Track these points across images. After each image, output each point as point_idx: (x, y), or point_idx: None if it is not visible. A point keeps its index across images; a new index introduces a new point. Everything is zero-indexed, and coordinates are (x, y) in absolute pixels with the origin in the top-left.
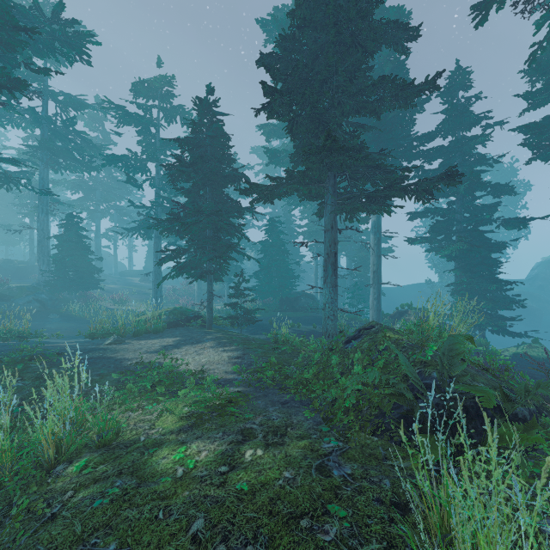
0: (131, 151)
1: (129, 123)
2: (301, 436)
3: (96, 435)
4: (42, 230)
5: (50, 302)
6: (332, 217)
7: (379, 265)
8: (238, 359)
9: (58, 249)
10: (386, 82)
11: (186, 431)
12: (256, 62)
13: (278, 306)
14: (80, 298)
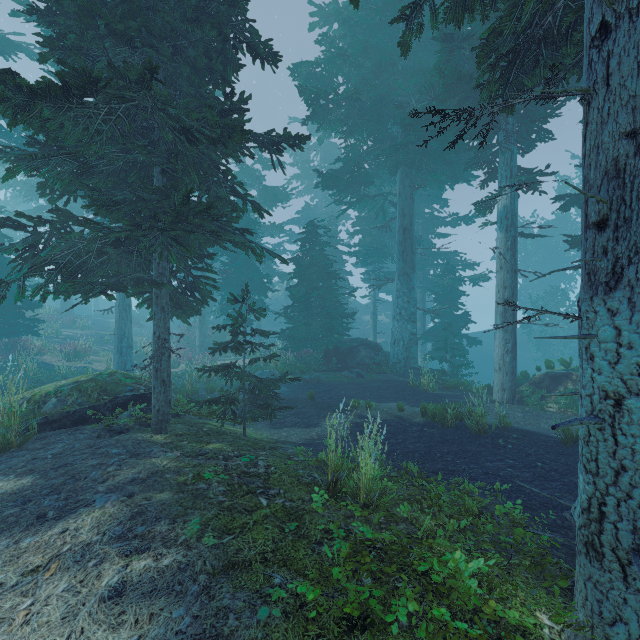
0: None
1: None
2: None
3: None
4: None
5: None
6: None
7: (515, 287)
8: None
9: None
10: None
11: None
12: None
13: (323, 362)
14: (5, 350)
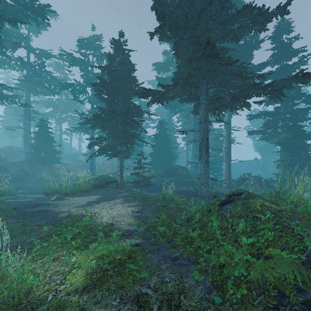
0: (77, 81)
1: (75, 64)
2: (195, 310)
3: (6, 297)
4: (27, 129)
5: (29, 171)
6: (205, 113)
7: (229, 148)
8: (138, 213)
9: (34, 140)
10: (248, 9)
11: (88, 291)
12: (151, 6)
13: (165, 174)
14: (48, 168)
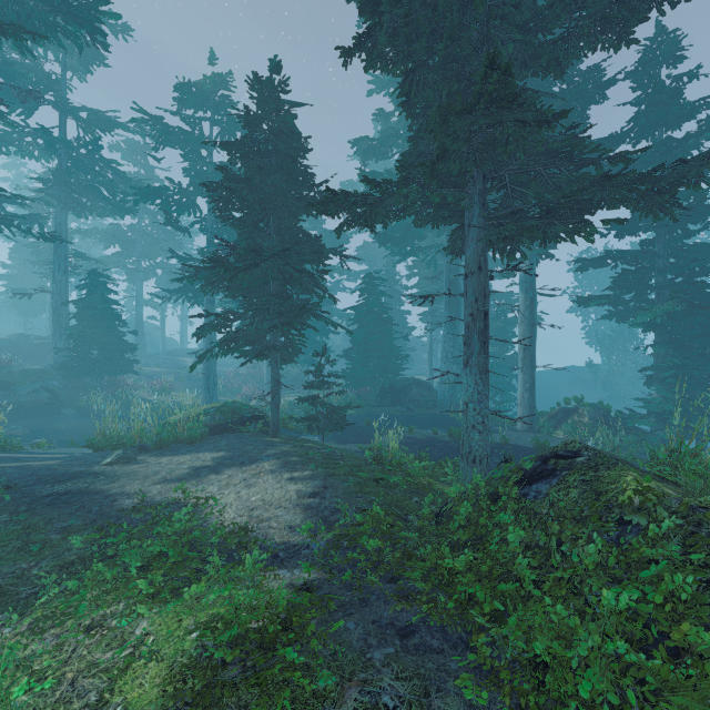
0: (173, 181)
1: (170, 142)
2: None
3: None
4: (59, 294)
5: (64, 391)
6: (479, 250)
7: (532, 338)
8: (314, 499)
9: (76, 319)
10: None
11: None
12: None
13: (379, 398)
14: (108, 386)
